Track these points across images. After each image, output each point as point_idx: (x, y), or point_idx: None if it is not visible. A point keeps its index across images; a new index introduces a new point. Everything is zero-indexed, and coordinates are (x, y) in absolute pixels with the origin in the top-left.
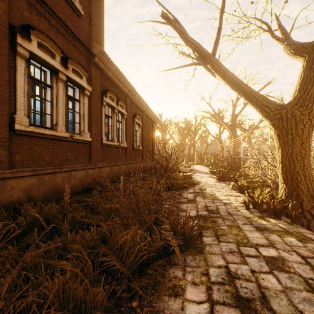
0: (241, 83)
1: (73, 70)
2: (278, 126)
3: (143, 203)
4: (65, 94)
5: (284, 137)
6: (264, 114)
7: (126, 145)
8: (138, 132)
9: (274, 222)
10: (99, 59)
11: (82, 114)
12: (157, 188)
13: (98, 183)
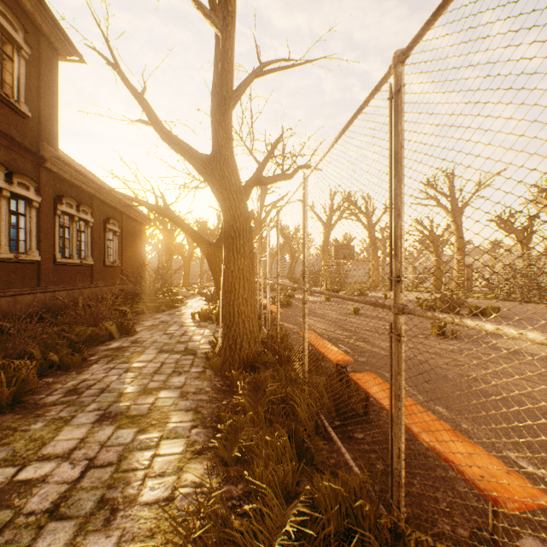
0: (184, 226)
1: (19, 182)
2: (208, 259)
3: (97, 313)
4: (8, 211)
5: (212, 266)
6: (201, 249)
7: (92, 262)
8: (114, 242)
9: (201, 323)
10: (52, 163)
11: (29, 229)
12: (124, 310)
13: (51, 310)
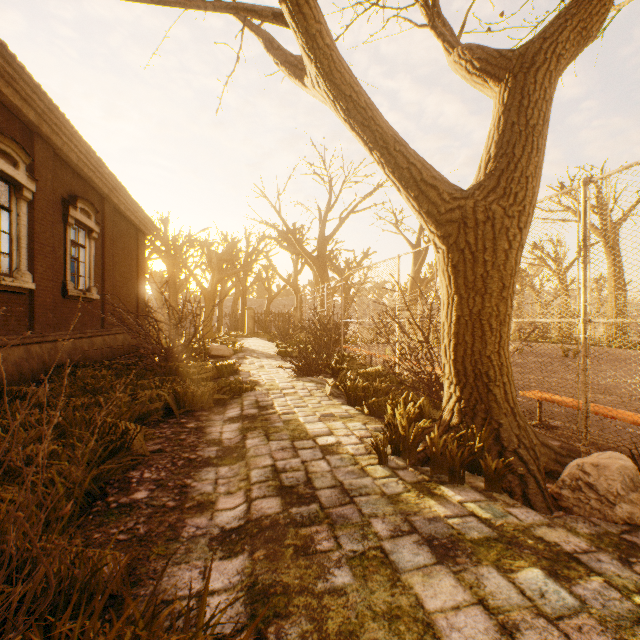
0: (373, 109)
1: None
2: (458, 242)
3: None
4: None
5: (469, 271)
6: (426, 207)
7: (31, 284)
8: (87, 251)
9: (458, 500)
10: None
11: None
12: (118, 425)
13: None
